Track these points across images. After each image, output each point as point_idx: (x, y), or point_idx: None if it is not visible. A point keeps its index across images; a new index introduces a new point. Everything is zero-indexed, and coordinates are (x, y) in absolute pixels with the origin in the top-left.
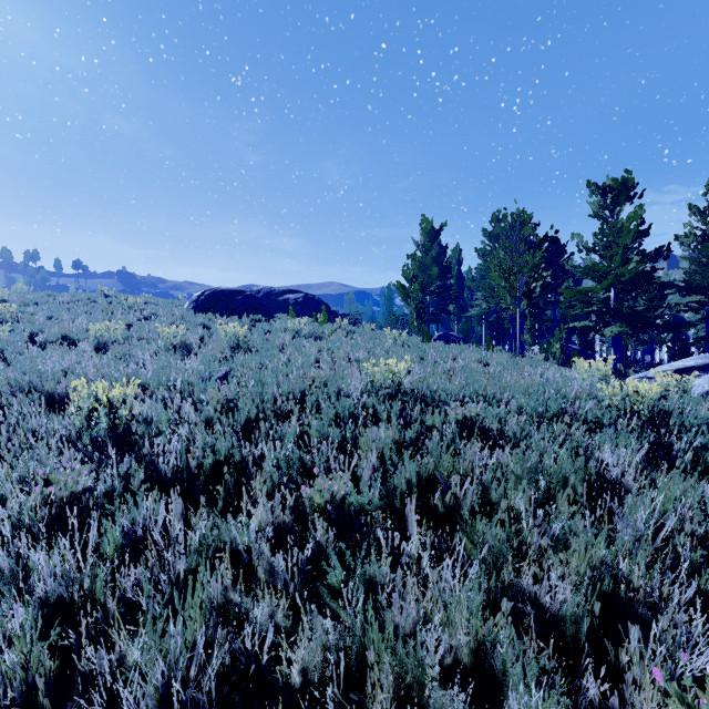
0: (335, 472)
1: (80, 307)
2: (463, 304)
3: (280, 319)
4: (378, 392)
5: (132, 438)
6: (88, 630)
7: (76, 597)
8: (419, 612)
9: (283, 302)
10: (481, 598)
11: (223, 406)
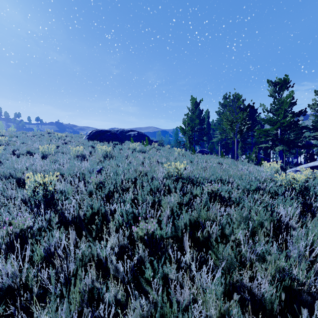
0: (149, 218)
1: (36, 138)
2: (210, 136)
3: (127, 143)
4: (171, 178)
5: (53, 201)
6: (21, 304)
7: (18, 285)
8: (190, 299)
9: (128, 136)
10: (222, 288)
11: (97, 185)
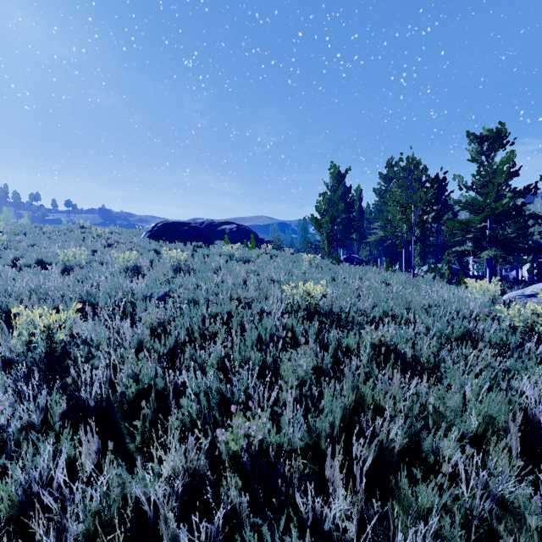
0: (254, 406)
1: (58, 236)
2: (363, 232)
3: (217, 245)
4: (296, 313)
5: (64, 362)
6: None
7: None
8: None
9: (220, 232)
10: None
11: (155, 328)
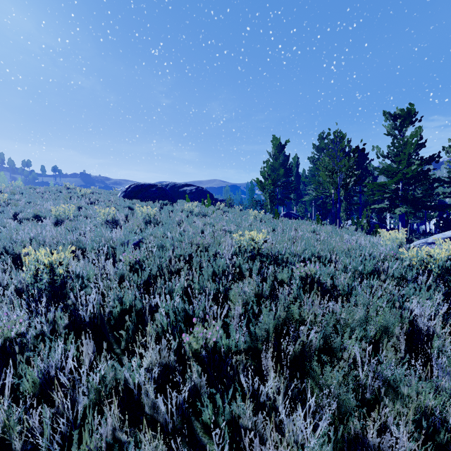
0: (209, 320)
1: (49, 195)
2: (300, 193)
3: (180, 203)
4: (243, 255)
5: (64, 290)
6: None
7: None
8: None
9: (182, 192)
10: (330, 447)
11: (132, 265)
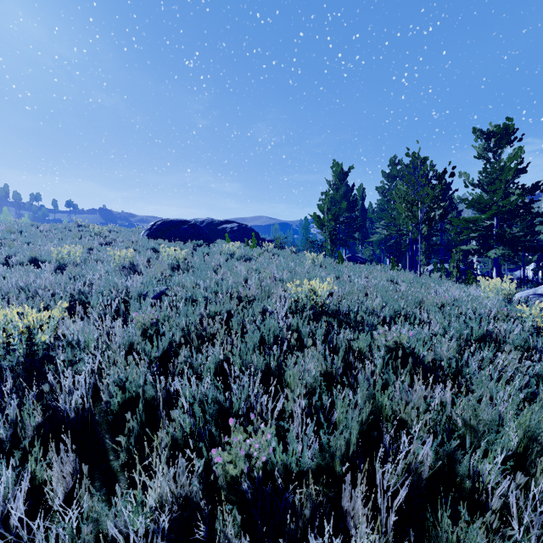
0: (256, 419)
1: (54, 234)
2: (366, 231)
3: (218, 244)
4: (301, 312)
5: (44, 367)
6: None
7: None
8: None
9: (221, 231)
10: None
11: (147, 329)
